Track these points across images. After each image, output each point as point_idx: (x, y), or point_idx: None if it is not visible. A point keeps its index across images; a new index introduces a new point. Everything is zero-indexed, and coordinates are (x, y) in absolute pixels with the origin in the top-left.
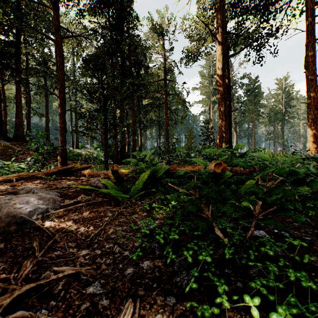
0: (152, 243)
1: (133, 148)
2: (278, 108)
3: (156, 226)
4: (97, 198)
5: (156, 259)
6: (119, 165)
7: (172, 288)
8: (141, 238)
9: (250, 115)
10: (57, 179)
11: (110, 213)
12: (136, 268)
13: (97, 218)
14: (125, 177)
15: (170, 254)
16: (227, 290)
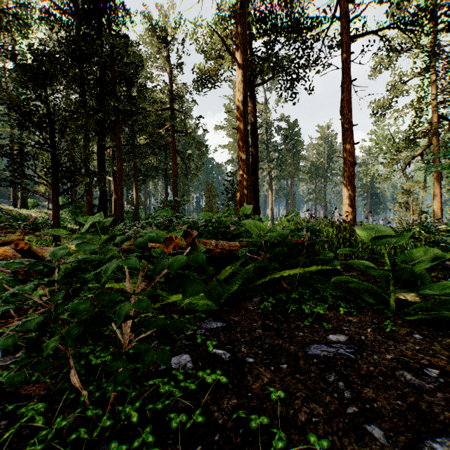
0: None
1: (119, 209)
2: (320, 161)
3: (8, 364)
4: None
5: None
6: None
7: None
8: None
9: (288, 168)
10: None
11: None
12: None
13: None
14: None
15: None
16: None
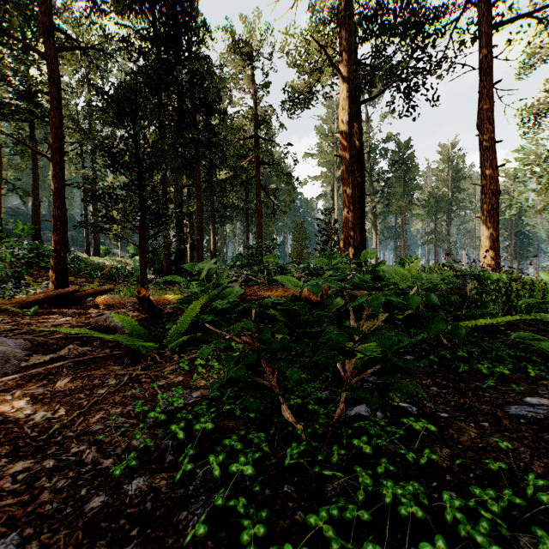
0: (164, 440)
1: (199, 256)
2: (442, 191)
3: (191, 402)
4: (100, 350)
5: (161, 473)
6: (174, 285)
7: (166, 535)
8: (143, 431)
9: (398, 202)
10: (42, 313)
11: (112, 380)
12: (113, 495)
13: (83, 390)
14: (170, 308)
15: (185, 461)
16: (263, 534)
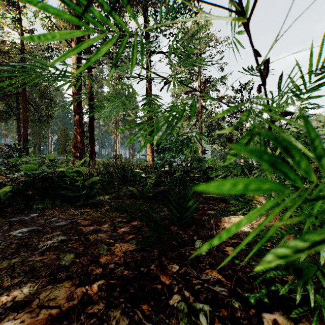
0: None
1: None
2: None
3: None
4: None
5: None
6: None
7: None
8: None
9: (128, 123)
10: None
11: None
12: None
13: None
14: None
15: None
16: None
